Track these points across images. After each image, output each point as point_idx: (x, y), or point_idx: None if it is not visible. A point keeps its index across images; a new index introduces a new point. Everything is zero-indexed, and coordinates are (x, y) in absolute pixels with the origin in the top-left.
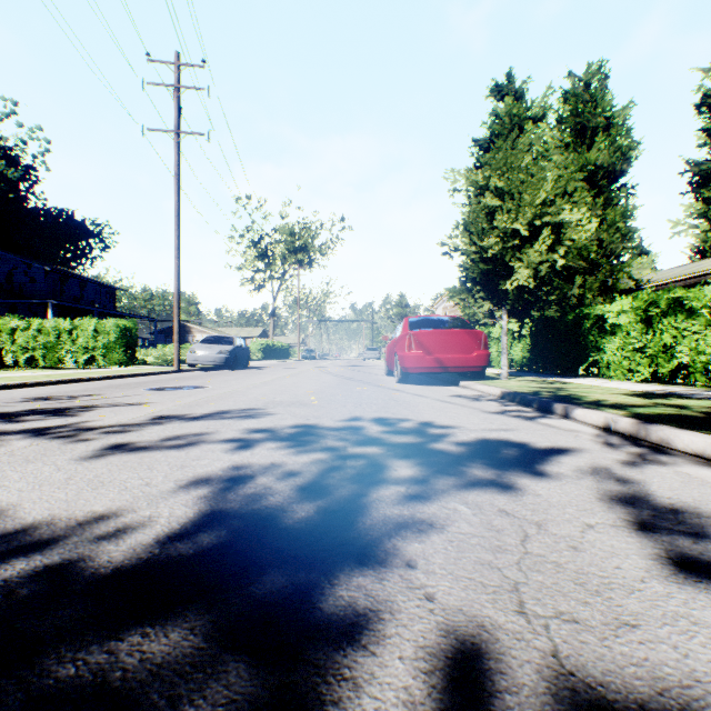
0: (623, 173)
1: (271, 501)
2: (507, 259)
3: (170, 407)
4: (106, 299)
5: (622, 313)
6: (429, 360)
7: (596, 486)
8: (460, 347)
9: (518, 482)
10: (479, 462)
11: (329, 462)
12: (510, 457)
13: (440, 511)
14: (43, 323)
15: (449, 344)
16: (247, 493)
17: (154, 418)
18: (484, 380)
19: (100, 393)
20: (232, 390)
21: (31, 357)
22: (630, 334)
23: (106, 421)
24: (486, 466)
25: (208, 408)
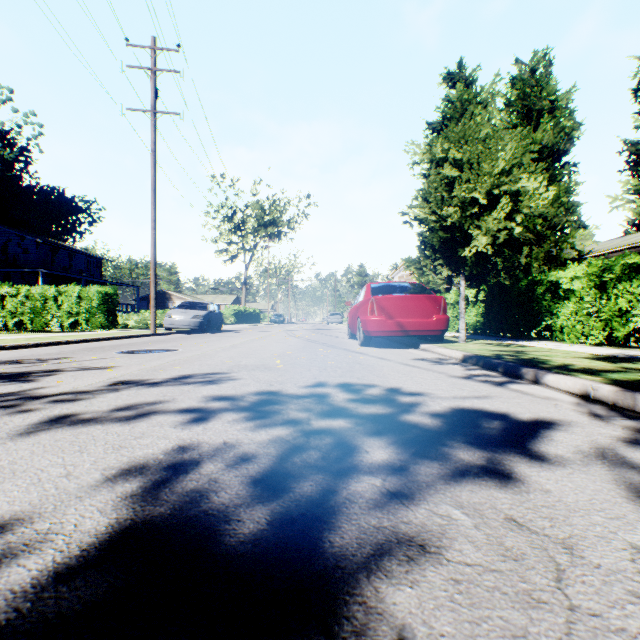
0: (566, 152)
1: (213, 503)
2: (465, 227)
3: (134, 371)
4: (93, 268)
5: (576, 279)
6: (391, 324)
7: (611, 476)
8: (420, 311)
9: (515, 471)
10: (461, 440)
11: (290, 441)
12: (494, 433)
13: (430, 521)
14: (31, 290)
15: (410, 309)
16: (185, 490)
17: (112, 384)
18: (443, 343)
19: (71, 356)
20: (201, 353)
21: (20, 321)
22: (583, 299)
23: (60, 387)
24: (470, 445)
25: (171, 372)
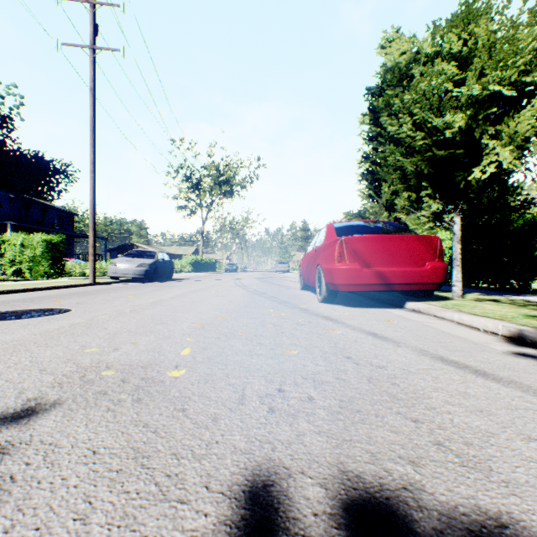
0: None
1: None
2: (477, 135)
3: None
4: (65, 222)
5: None
6: (368, 274)
7: None
8: (409, 257)
9: None
10: None
11: None
12: None
13: None
14: None
15: (394, 254)
16: None
17: None
18: (437, 300)
19: None
20: (85, 320)
21: None
22: None
23: None
24: None
25: None
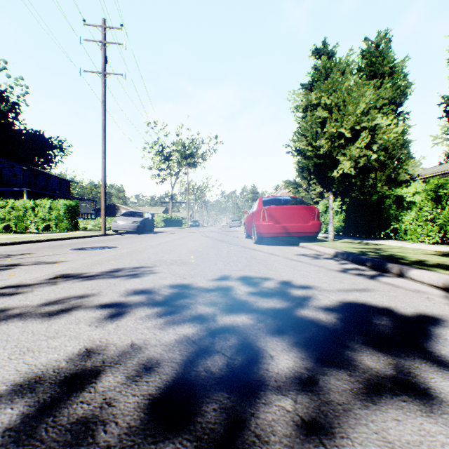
0: (401, 104)
1: (96, 446)
2: (334, 154)
3: (76, 265)
4: (63, 188)
5: (416, 194)
6: (277, 227)
7: None
8: (300, 218)
9: (431, 385)
10: (360, 341)
11: (195, 342)
12: (388, 331)
13: None
14: (15, 203)
15: (292, 216)
16: (70, 419)
17: (53, 277)
18: (317, 242)
19: (34, 252)
20: (134, 250)
21: (8, 225)
22: (422, 209)
23: (9, 281)
24: (371, 347)
25: (106, 266)
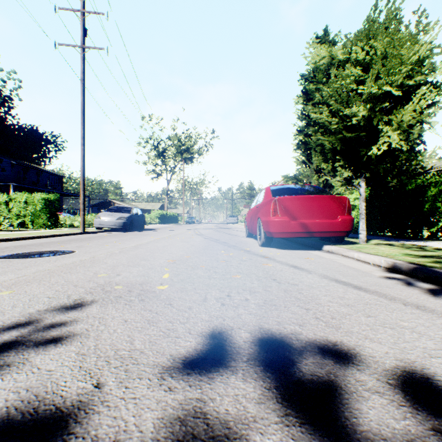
0: None
1: None
2: (374, 123)
3: None
4: (55, 183)
5: None
6: (294, 225)
7: None
8: (325, 212)
9: None
10: None
11: None
12: None
13: None
14: None
15: (314, 210)
16: None
17: None
18: (346, 244)
19: None
20: (89, 258)
21: None
22: None
23: None
24: None
25: None
